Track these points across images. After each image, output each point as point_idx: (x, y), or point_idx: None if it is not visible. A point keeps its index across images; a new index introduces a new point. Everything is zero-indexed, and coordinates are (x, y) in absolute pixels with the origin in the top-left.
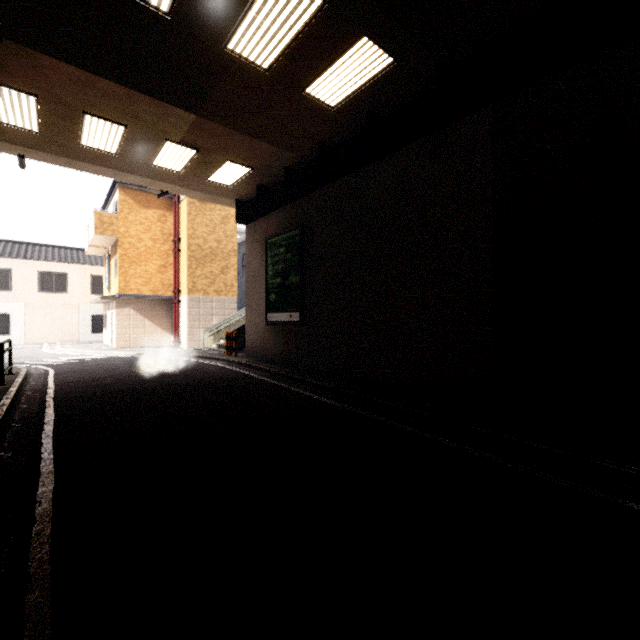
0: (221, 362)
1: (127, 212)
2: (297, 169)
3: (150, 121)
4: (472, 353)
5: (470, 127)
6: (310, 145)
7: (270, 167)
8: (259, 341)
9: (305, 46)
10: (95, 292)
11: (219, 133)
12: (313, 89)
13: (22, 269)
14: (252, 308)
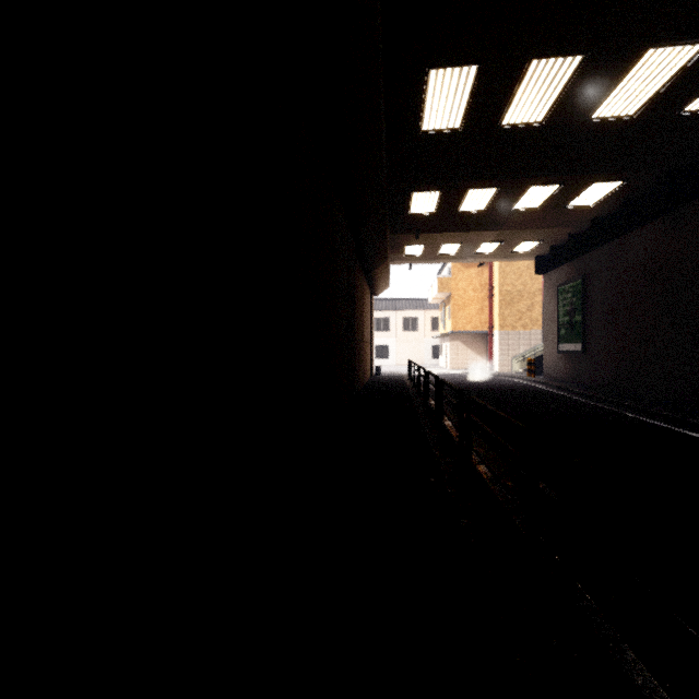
0: (521, 380)
1: (456, 274)
2: (580, 233)
3: (474, 239)
4: (697, 374)
5: (695, 209)
6: (584, 221)
7: (556, 237)
8: (553, 366)
9: (557, 196)
10: (433, 329)
11: (514, 233)
12: (571, 205)
13: (394, 317)
14: (548, 340)
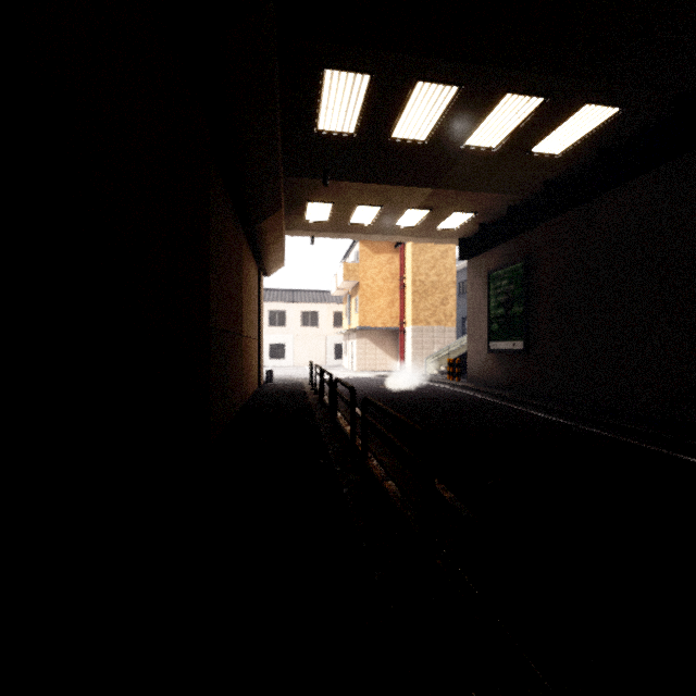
0: (446, 385)
1: (365, 260)
2: (520, 205)
3: (399, 200)
4: None
5: None
6: (534, 185)
7: (493, 209)
8: (481, 368)
9: (529, 125)
10: (336, 325)
11: (450, 195)
12: (537, 148)
13: (292, 310)
14: (474, 337)
